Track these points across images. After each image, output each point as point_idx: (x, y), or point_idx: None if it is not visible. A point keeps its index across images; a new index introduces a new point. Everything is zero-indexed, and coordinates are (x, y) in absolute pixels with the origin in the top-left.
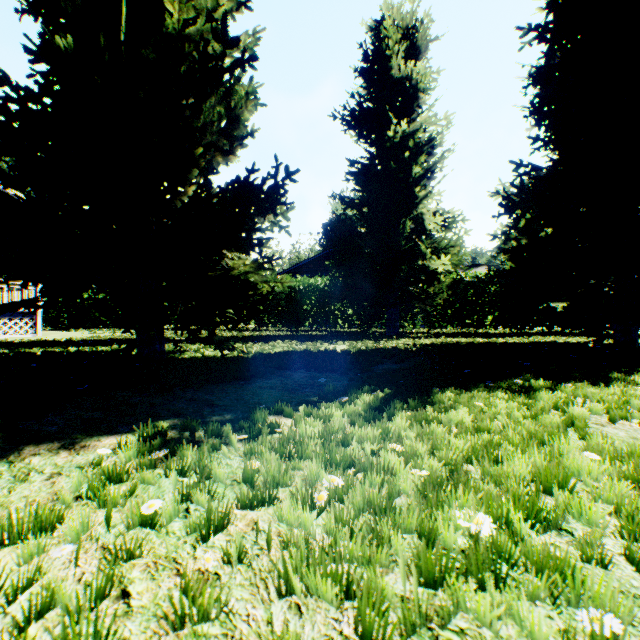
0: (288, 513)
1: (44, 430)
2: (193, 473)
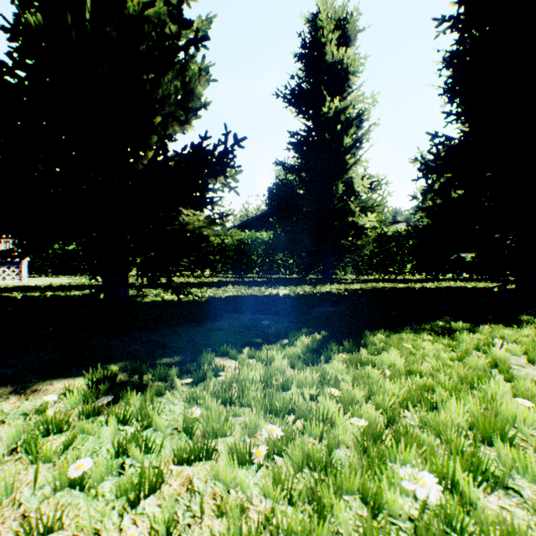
0: (224, 473)
1: (1, 373)
2: (134, 421)
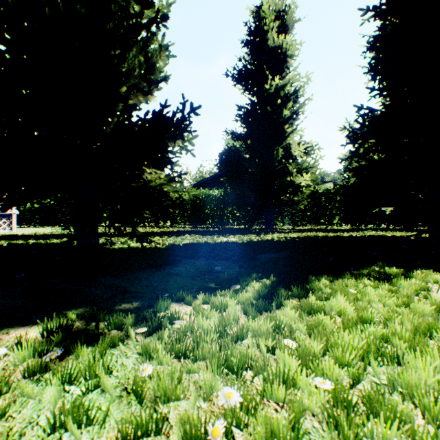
0: None
1: None
2: (81, 380)
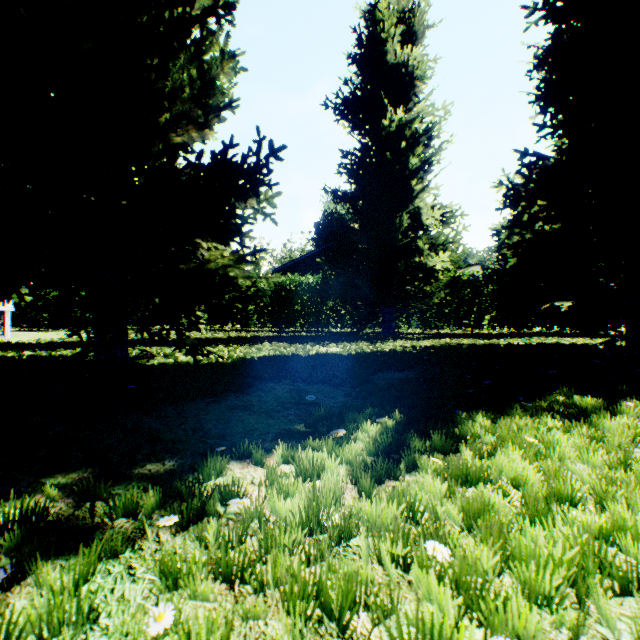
0: None
1: None
2: None
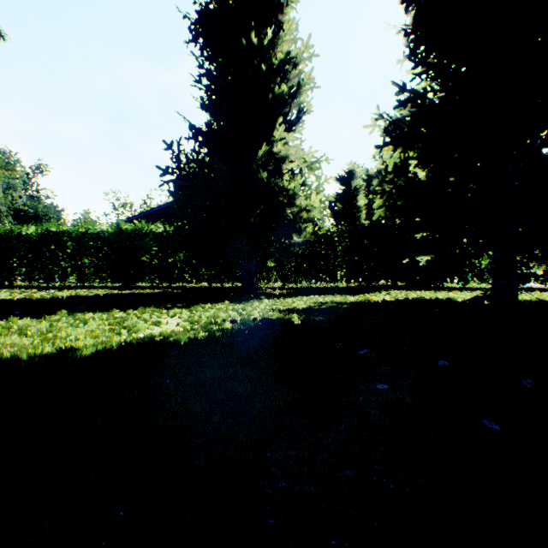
0: None
1: None
2: None
